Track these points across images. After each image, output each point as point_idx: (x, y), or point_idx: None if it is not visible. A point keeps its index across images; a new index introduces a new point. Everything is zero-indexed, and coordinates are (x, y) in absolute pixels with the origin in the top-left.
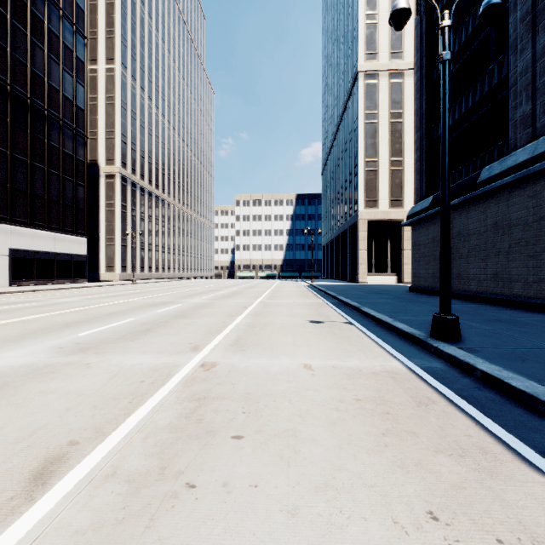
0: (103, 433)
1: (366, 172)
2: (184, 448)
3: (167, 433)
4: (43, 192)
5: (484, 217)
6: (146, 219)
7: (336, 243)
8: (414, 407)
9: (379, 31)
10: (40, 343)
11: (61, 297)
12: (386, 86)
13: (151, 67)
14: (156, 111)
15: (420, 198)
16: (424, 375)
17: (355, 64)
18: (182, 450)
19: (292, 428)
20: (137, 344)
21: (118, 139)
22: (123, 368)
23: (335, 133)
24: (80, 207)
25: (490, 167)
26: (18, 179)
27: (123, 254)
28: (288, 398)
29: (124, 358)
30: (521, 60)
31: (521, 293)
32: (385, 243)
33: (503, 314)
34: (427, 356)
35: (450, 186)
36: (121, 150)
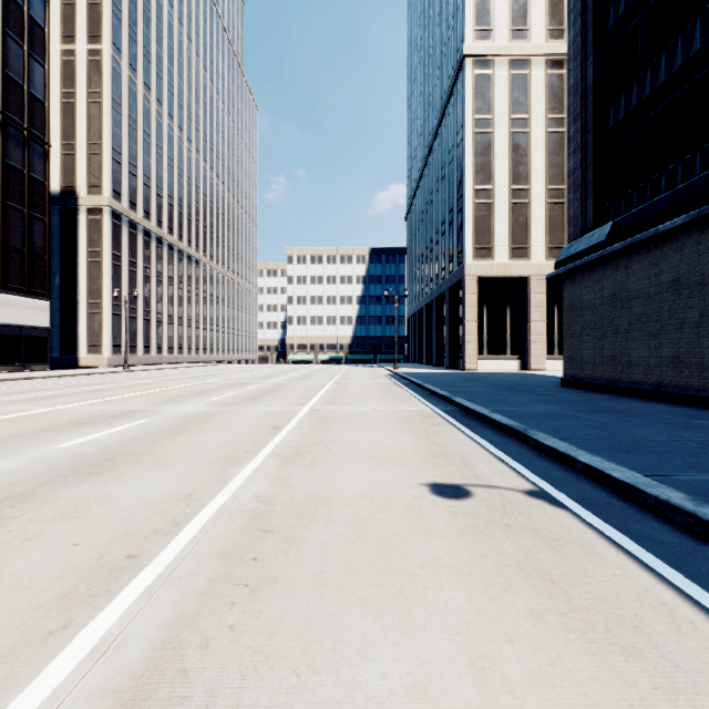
0: None
1: (476, 206)
2: None
3: None
4: None
5: None
6: (154, 276)
7: (428, 312)
8: None
9: None
10: None
11: None
12: (504, 79)
13: (161, 57)
14: (169, 122)
15: (581, 231)
16: None
17: (459, 47)
18: None
19: None
20: None
21: (107, 155)
22: None
23: (426, 156)
24: (37, 252)
25: None
26: None
27: (114, 327)
28: None
29: None
30: None
31: None
32: (502, 311)
33: None
34: None
35: (654, 199)
36: (111, 172)
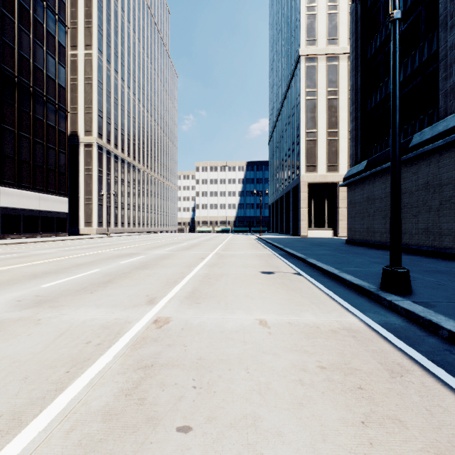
0: (19, 423)
1: (307, 141)
2: (114, 450)
3: (98, 423)
4: (29, 158)
5: (416, 178)
6: (120, 182)
7: (281, 202)
8: (388, 378)
9: (318, 20)
10: (0, 295)
11: (41, 249)
12: (323, 68)
13: (123, 53)
14: (128, 91)
15: (355, 163)
16: (385, 333)
17: (297, 49)
18: (111, 453)
19: (251, 413)
20: (95, 296)
21: (95, 113)
22: (72, 325)
23: (279, 109)
24: (62, 171)
25: (422, 133)
26: (6, 146)
27: (99, 211)
28: (244, 365)
29: (78, 312)
30: (451, 35)
31: (452, 245)
32: (323, 202)
33: (438, 265)
34: (381, 310)
35: (384, 150)
36: (97, 123)
